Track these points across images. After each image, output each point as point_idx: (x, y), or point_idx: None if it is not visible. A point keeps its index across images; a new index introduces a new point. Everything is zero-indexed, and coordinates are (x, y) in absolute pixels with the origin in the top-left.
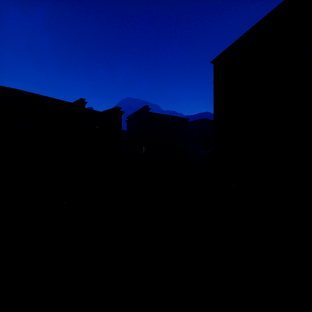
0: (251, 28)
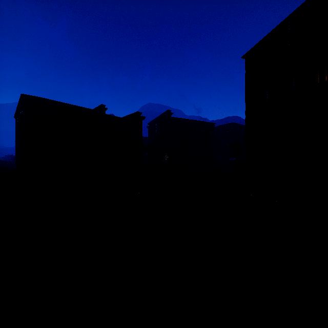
0: (293, 11)
